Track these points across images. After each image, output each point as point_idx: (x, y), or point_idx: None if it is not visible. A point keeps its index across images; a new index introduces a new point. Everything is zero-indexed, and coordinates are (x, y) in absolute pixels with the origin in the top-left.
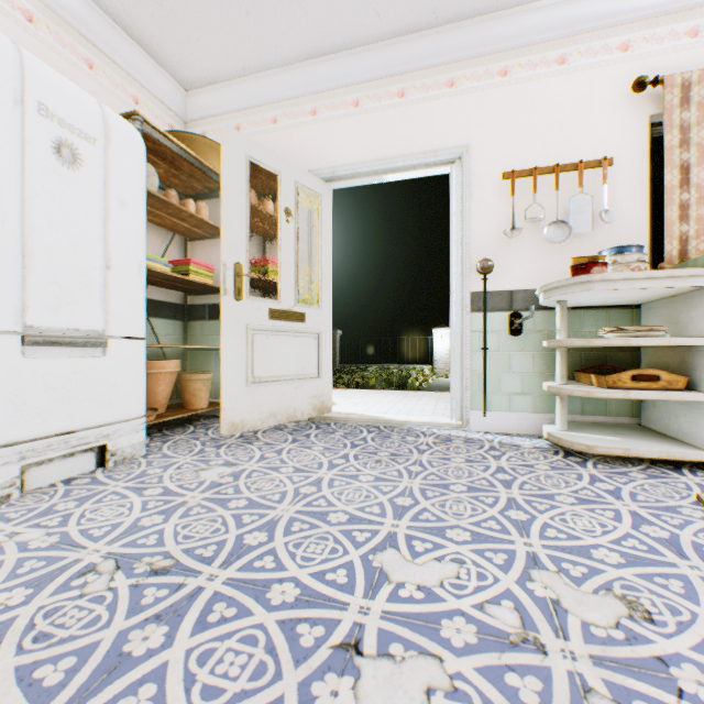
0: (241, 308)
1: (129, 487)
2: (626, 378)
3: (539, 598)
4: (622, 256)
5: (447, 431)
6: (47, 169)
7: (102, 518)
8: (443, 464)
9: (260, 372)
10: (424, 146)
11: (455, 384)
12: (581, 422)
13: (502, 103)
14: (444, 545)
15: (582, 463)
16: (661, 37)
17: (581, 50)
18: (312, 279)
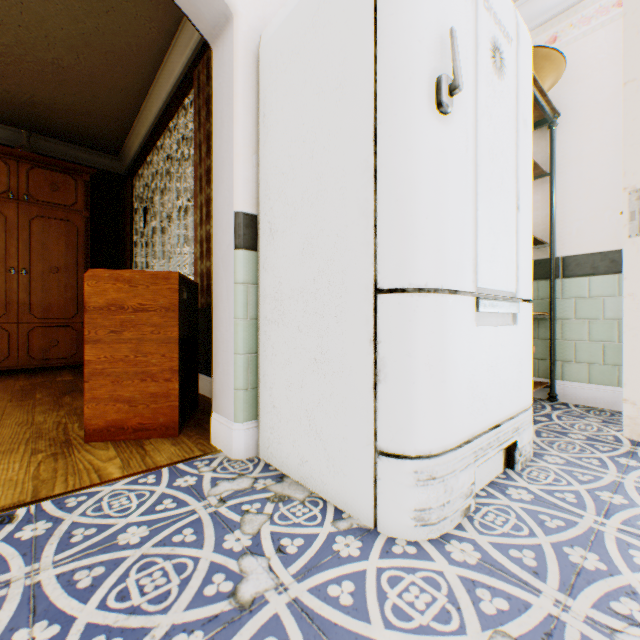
0: None
1: (633, 535)
2: None
3: None
4: None
5: None
6: (486, 80)
7: None
8: None
9: None
10: None
11: None
12: None
13: None
14: None
15: None
16: None
17: None
18: None
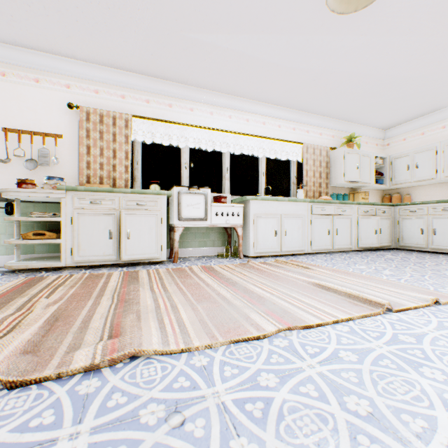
0: None
1: None
2: (32, 235)
3: None
4: (50, 181)
5: None
6: None
7: None
8: None
9: None
10: None
11: None
12: (46, 257)
13: (3, 90)
14: None
15: (7, 274)
16: (84, 89)
17: (48, 79)
18: None
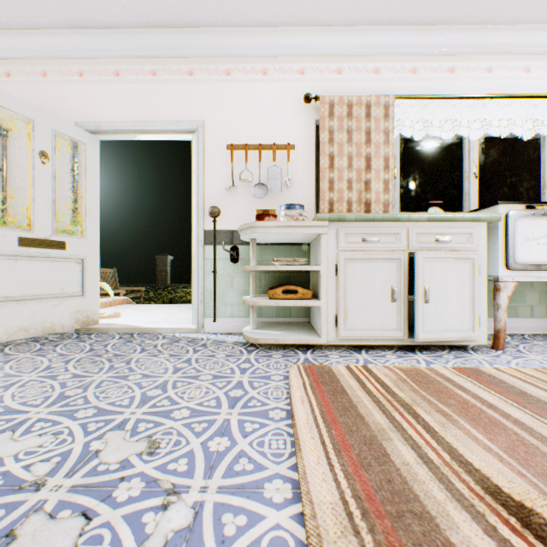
0: None
1: None
2: (280, 292)
3: (88, 451)
4: (290, 211)
5: (185, 334)
6: None
7: None
8: (148, 360)
9: (6, 292)
10: (171, 117)
11: (196, 298)
12: (275, 323)
13: (226, 95)
14: (63, 422)
15: (252, 351)
16: (322, 70)
17: (276, 67)
18: (79, 214)
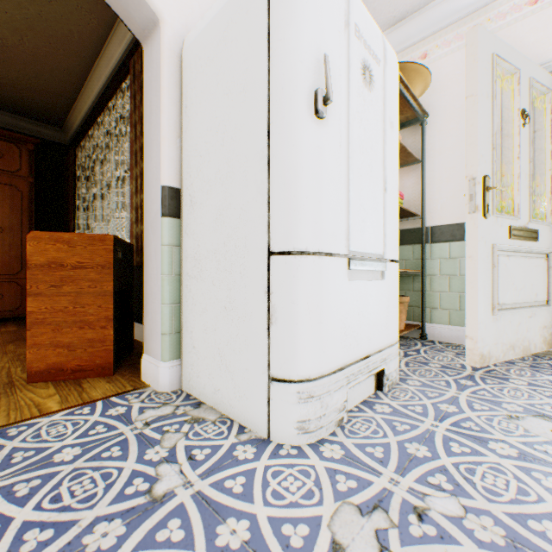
0: (486, 226)
1: (455, 432)
2: None
3: None
4: None
5: None
6: (357, 92)
7: (506, 494)
8: None
9: (501, 298)
10: None
11: None
12: None
13: None
14: None
15: None
16: None
17: None
18: (533, 192)
